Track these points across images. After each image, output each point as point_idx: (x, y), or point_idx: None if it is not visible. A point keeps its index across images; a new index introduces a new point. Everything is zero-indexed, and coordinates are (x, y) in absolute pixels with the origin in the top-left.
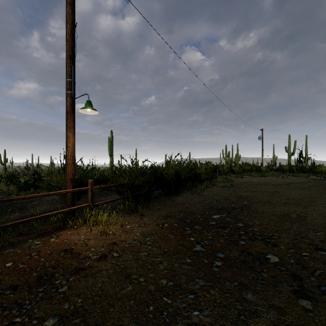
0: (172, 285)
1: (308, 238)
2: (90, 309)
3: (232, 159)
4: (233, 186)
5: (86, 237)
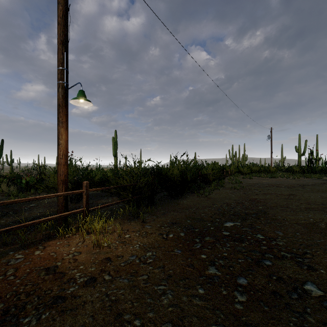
0: None
1: None
2: None
3: (239, 159)
4: (243, 188)
5: (77, 249)
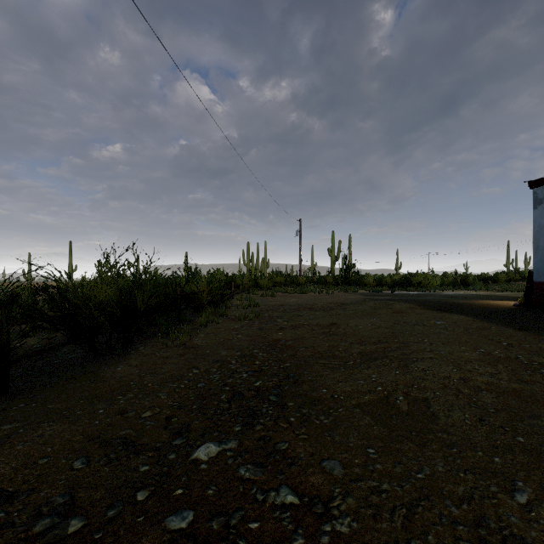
0: None
1: None
2: None
3: (258, 265)
4: (259, 316)
5: None
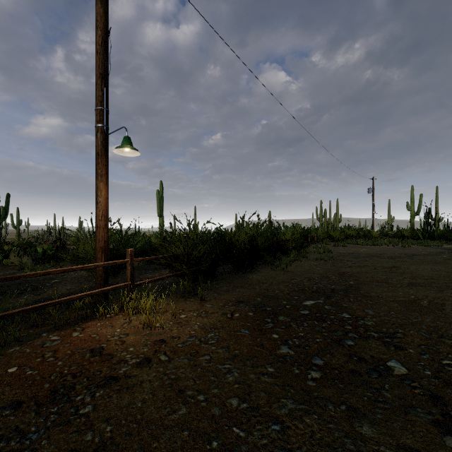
0: (246, 408)
1: (449, 337)
2: (124, 444)
3: (330, 220)
4: (332, 259)
5: (123, 330)
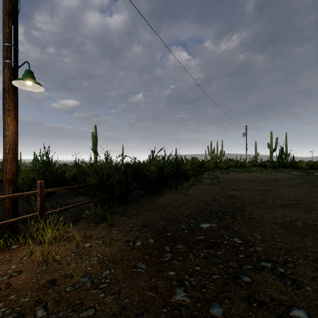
0: None
1: None
2: None
3: (217, 155)
4: (220, 183)
5: (18, 266)
